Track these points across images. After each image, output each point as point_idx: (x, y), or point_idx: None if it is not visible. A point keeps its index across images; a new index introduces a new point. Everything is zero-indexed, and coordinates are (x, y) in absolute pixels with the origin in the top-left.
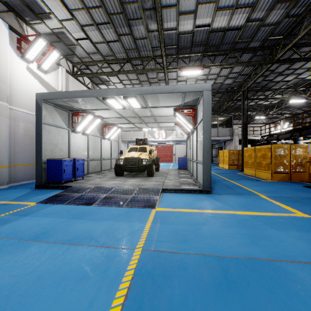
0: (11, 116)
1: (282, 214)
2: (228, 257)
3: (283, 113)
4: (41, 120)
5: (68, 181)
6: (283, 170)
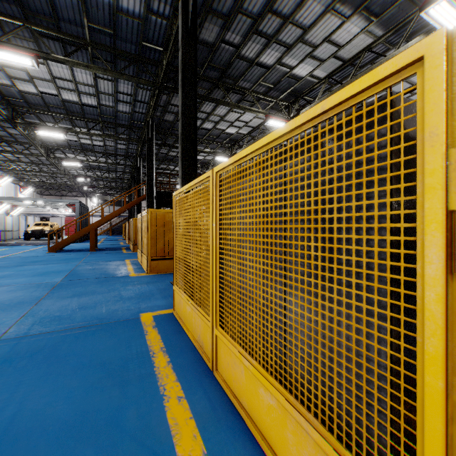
0: None
1: None
2: None
3: None
4: None
5: None
6: None
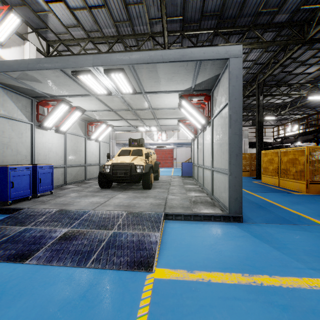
0: None
1: None
2: None
3: (295, 114)
4: None
5: (25, 198)
6: None
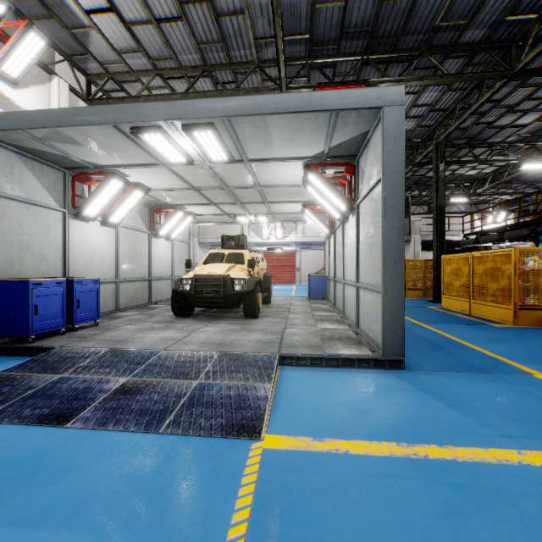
0: None
1: None
2: None
3: (500, 193)
4: None
5: (55, 332)
6: (539, 303)
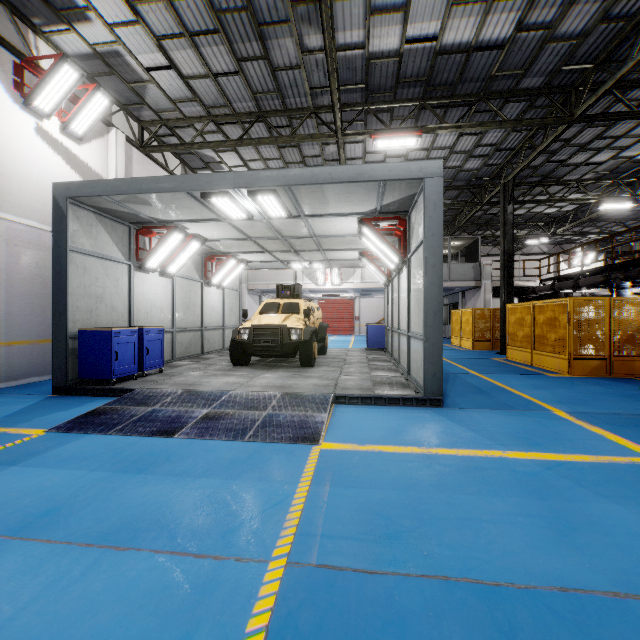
0: (1, 234)
1: (612, 457)
2: (508, 587)
3: (584, 233)
4: (64, 242)
5: (127, 378)
6: (594, 353)
